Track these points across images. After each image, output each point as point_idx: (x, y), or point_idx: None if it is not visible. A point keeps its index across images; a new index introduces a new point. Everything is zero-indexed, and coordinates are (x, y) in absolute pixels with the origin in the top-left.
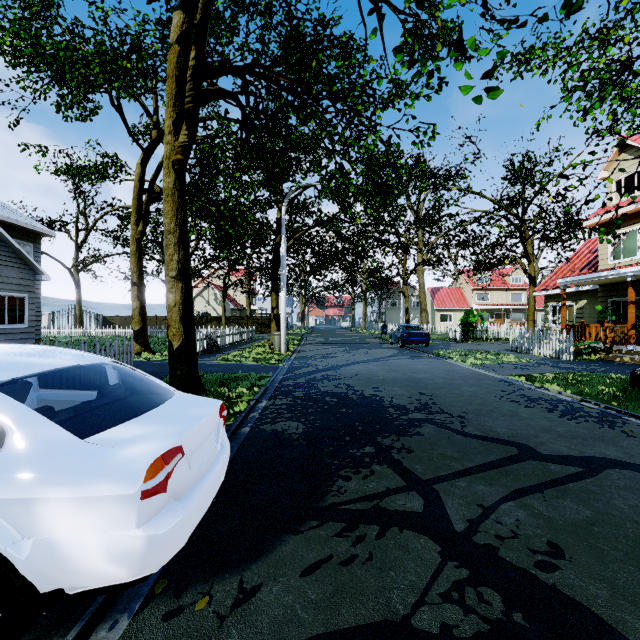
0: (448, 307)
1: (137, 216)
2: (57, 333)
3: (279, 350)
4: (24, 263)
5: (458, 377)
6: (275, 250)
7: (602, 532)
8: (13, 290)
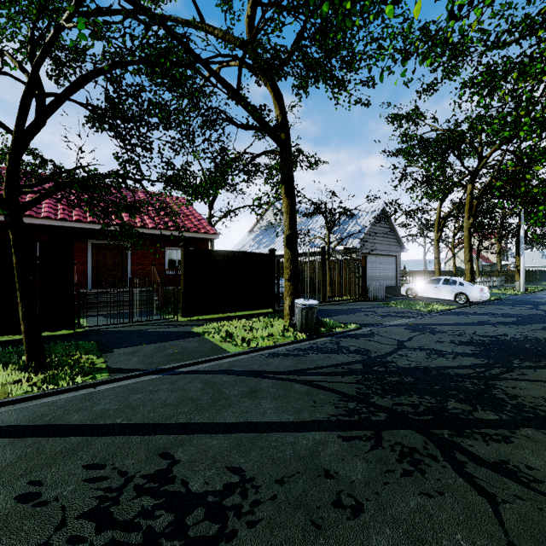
0: None
1: (437, 229)
2: None
3: (519, 290)
4: None
5: None
6: (518, 229)
7: None
8: None
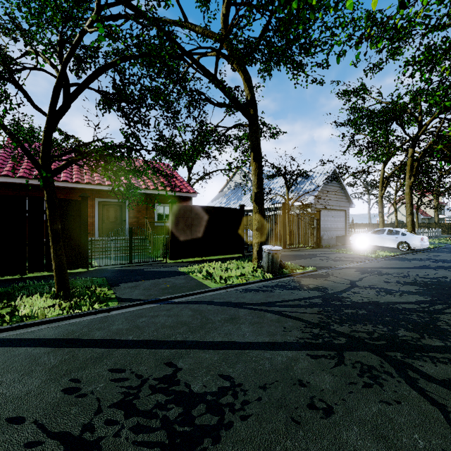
0: None
1: (381, 188)
2: None
3: None
4: None
5: None
6: None
7: None
8: None
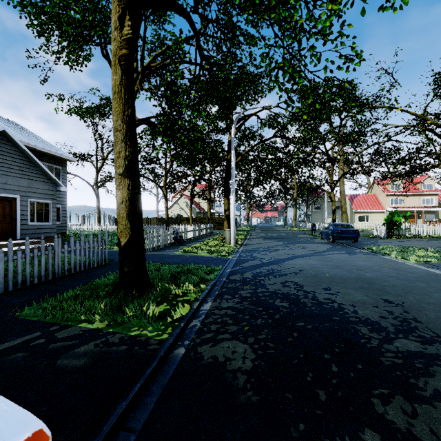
0: (365, 210)
1: None
2: (87, 228)
3: (229, 243)
4: (48, 178)
5: (414, 278)
6: (227, 165)
7: None
8: (40, 198)
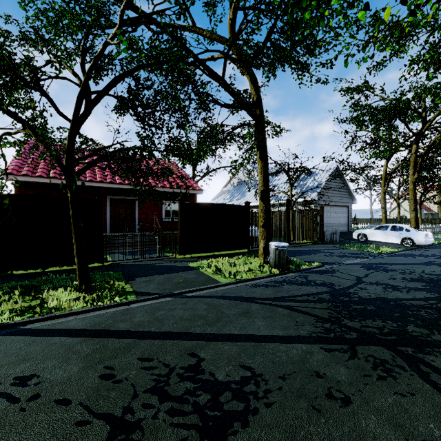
0: None
1: (384, 184)
2: None
3: None
4: None
5: None
6: None
7: None
8: None
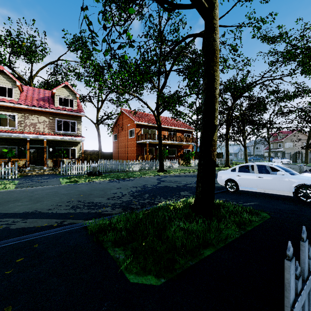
0: None
1: None
2: None
3: None
4: None
5: (71, 187)
6: None
7: (182, 180)
8: None
